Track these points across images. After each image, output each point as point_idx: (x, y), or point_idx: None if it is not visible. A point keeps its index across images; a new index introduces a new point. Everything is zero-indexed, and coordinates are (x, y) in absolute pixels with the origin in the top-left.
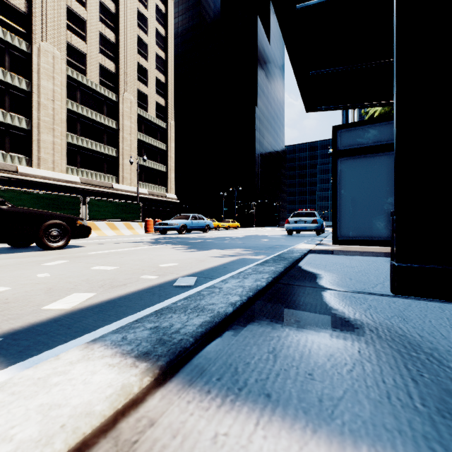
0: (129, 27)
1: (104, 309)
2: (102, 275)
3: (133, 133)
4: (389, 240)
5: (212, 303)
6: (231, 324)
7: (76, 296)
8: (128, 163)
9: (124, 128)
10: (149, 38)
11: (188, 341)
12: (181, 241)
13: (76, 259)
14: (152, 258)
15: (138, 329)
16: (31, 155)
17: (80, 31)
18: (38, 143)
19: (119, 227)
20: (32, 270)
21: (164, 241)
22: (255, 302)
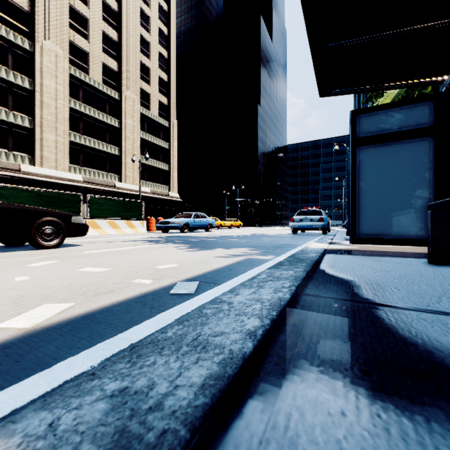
0: (132, 26)
1: (77, 328)
2: (89, 279)
3: (135, 132)
4: (417, 238)
5: (220, 332)
6: (254, 380)
7: (47, 308)
8: (130, 162)
9: (127, 126)
10: (151, 37)
11: (177, 438)
12: (183, 239)
13: (67, 259)
14: (150, 258)
15: (89, 397)
16: (34, 153)
17: (83, 30)
18: (41, 142)
19: (120, 225)
20: (12, 272)
21: (165, 239)
22: (283, 329)
